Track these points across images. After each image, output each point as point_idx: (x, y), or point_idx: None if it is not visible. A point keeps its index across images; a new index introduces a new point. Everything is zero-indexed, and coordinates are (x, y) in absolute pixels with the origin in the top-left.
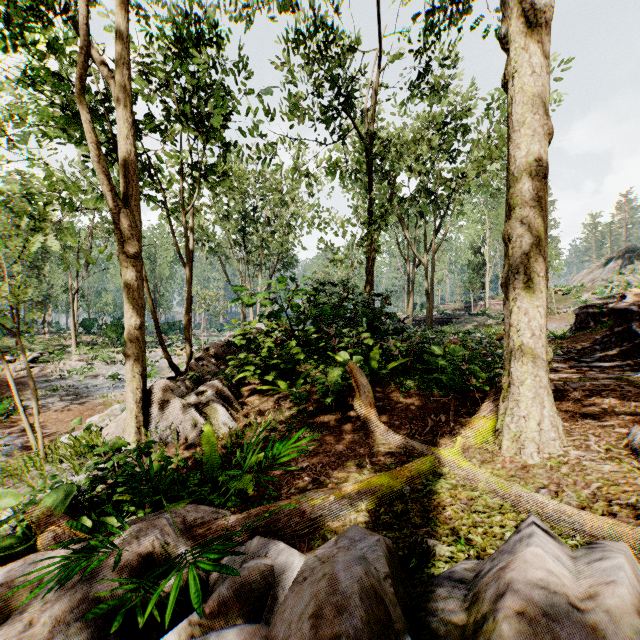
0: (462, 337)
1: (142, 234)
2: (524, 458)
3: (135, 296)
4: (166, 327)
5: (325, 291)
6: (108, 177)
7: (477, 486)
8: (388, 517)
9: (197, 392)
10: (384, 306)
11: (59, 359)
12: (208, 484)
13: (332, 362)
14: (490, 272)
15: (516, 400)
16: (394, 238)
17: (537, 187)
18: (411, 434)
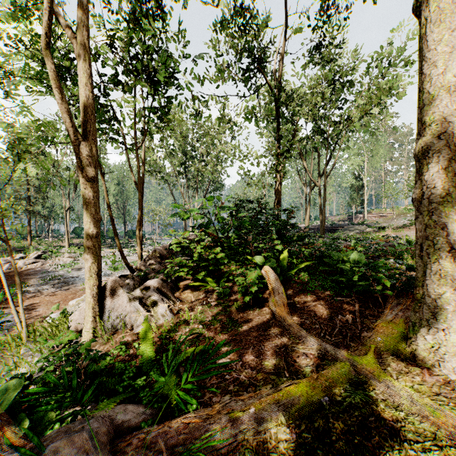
0: (354, 243)
1: (114, 168)
2: (444, 372)
3: (92, 211)
4: (131, 233)
5: (244, 207)
6: (69, 115)
7: (400, 403)
8: (310, 436)
9: (142, 288)
10: (289, 218)
11: (56, 256)
12: (141, 378)
13: (250, 263)
14: (367, 192)
15: (432, 312)
16: (294, 168)
17: (455, 102)
18: (322, 334)
